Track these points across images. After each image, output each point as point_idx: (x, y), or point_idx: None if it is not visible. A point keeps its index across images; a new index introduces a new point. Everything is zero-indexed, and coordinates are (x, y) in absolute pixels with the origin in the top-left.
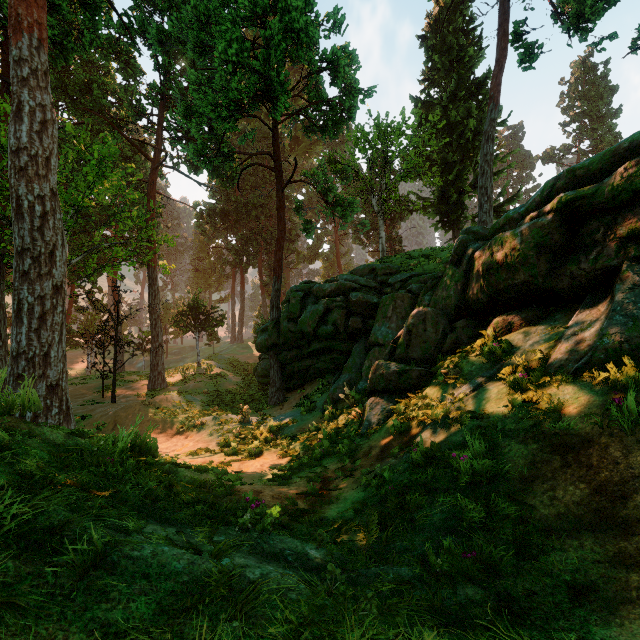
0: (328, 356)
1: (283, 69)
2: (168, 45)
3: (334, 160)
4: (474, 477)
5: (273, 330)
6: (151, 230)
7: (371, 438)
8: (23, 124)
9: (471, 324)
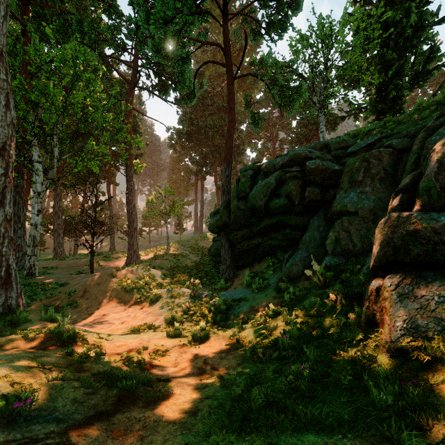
0: (280, 232)
1: None
2: None
3: (279, 61)
4: None
5: (224, 211)
6: (125, 133)
7: None
8: None
9: None
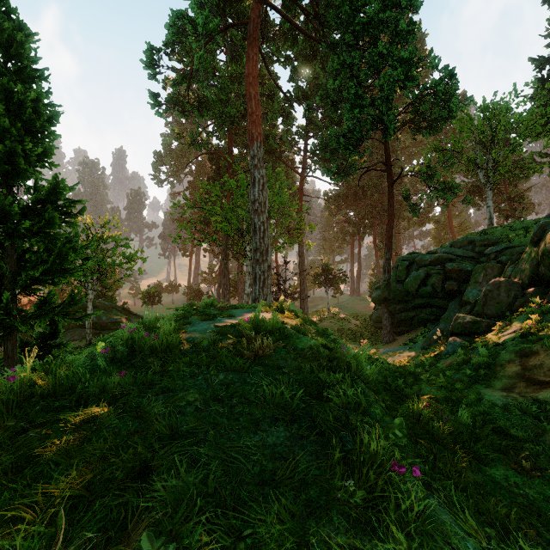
0: (428, 310)
1: (392, 112)
2: (311, 99)
3: (438, 149)
4: (480, 366)
5: (385, 288)
6: (302, 222)
7: (446, 359)
8: (256, 188)
9: (540, 291)
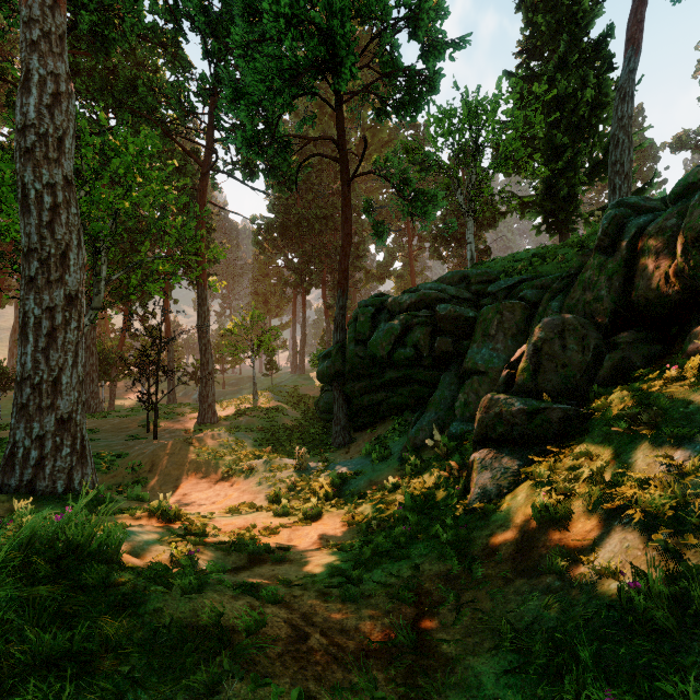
0: (407, 388)
1: (349, 16)
2: (218, 29)
3: (411, 148)
4: None
5: (337, 355)
6: (199, 241)
7: (491, 519)
8: (31, 96)
9: (644, 338)
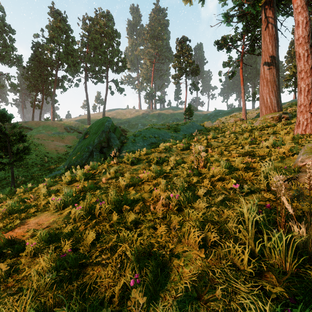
0: None
1: None
2: None
3: None
4: None
5: None
6: None
7: None
8: None
9: None
